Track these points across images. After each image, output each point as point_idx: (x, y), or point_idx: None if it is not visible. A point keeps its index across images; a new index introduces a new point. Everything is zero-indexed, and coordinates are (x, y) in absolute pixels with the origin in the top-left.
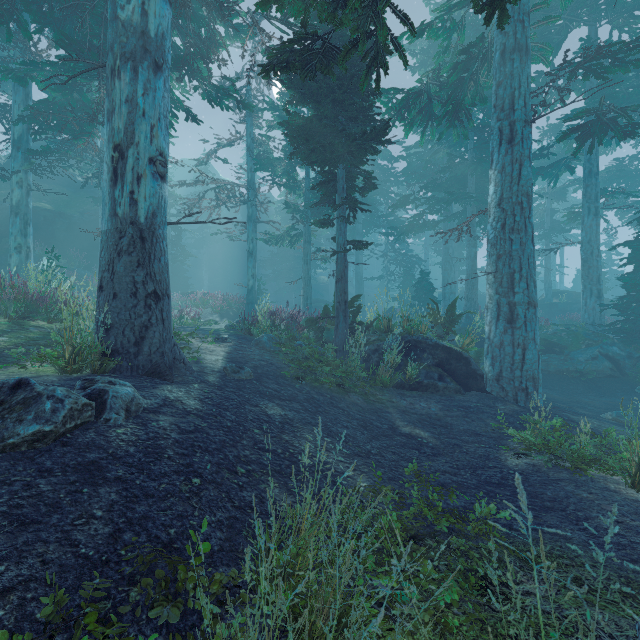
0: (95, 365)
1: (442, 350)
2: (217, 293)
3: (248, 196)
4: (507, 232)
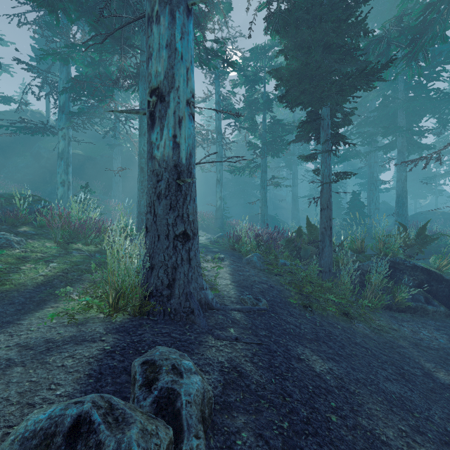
0: (135, 308)
1: (421, 272)
2: None
3: (217, 138)
4: None
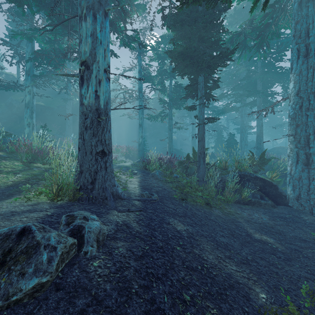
0: (70, 196)
1: (260, 180)
2: (123, 145)
3: (139, 96)
4: (304, 110)
